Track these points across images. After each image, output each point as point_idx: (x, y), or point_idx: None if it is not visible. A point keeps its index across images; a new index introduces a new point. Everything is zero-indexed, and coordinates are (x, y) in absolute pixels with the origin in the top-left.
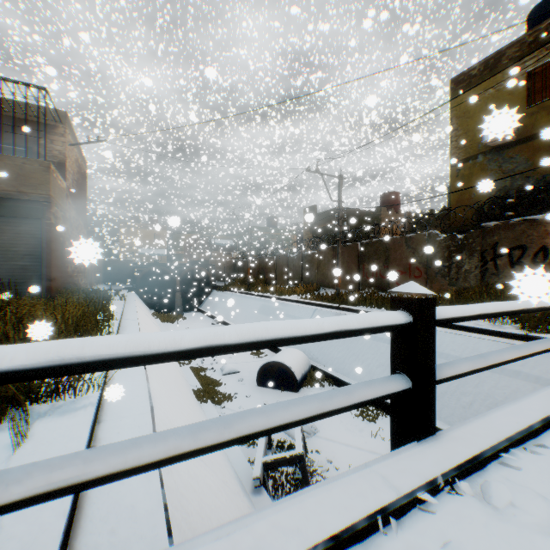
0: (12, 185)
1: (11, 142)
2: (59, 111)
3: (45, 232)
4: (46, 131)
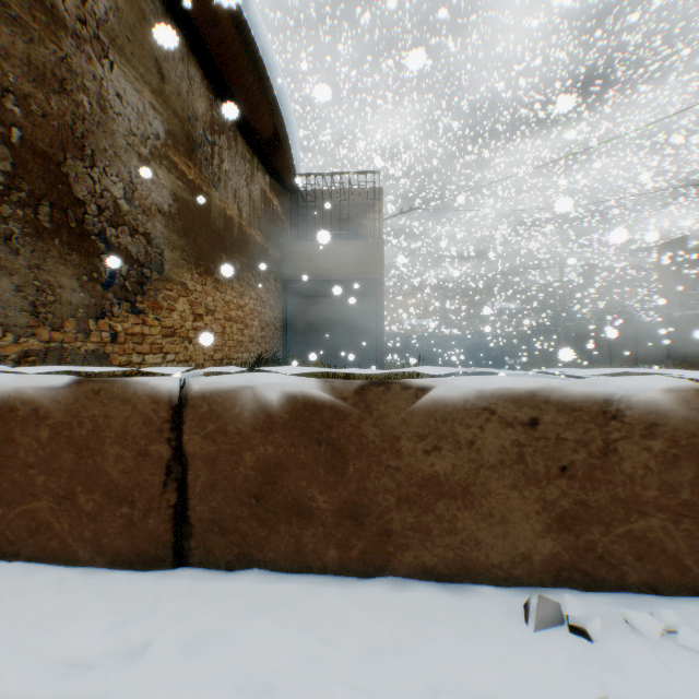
0: (355, 267)
1: (341, 228)
2: (376, 188)
3: (378, 308)
4: (379, 212)
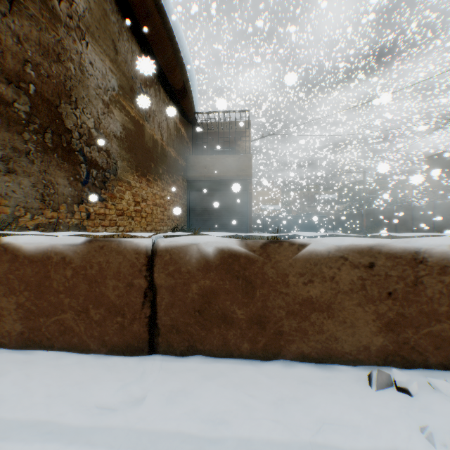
0: (233, 172)
1: (224, 146)
2: (246, 121)
3: (248, 198)
4: (249, 136)
